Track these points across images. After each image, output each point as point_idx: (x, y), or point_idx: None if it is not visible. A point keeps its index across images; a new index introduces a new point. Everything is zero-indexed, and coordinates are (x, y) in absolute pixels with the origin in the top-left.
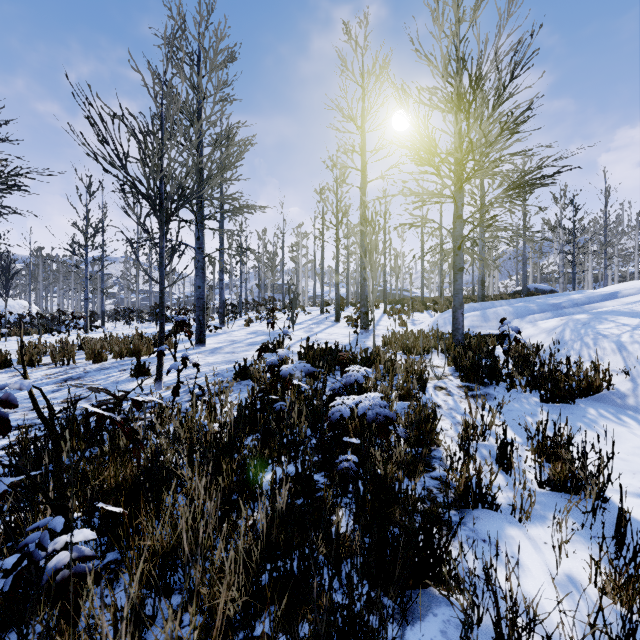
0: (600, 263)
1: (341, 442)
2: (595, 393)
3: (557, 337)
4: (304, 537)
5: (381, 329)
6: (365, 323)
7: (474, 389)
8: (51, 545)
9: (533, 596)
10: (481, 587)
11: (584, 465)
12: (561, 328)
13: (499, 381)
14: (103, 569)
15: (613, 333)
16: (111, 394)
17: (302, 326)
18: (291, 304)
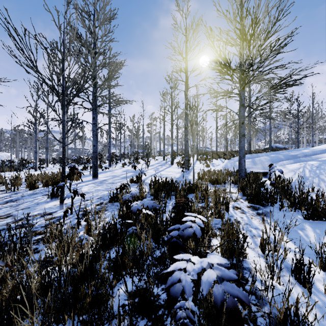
0: (309, 133)
1: None
2: None
3: (300, 174)
4: None
5: (196, 169)
6: (187, 165)
7: (258, 209)
8: None
9: None
10: None
11: None
12: (302, 169)
13: (273, 203)
14: None
15: None
16: None
17: (153, 167)
18: (147, 155)
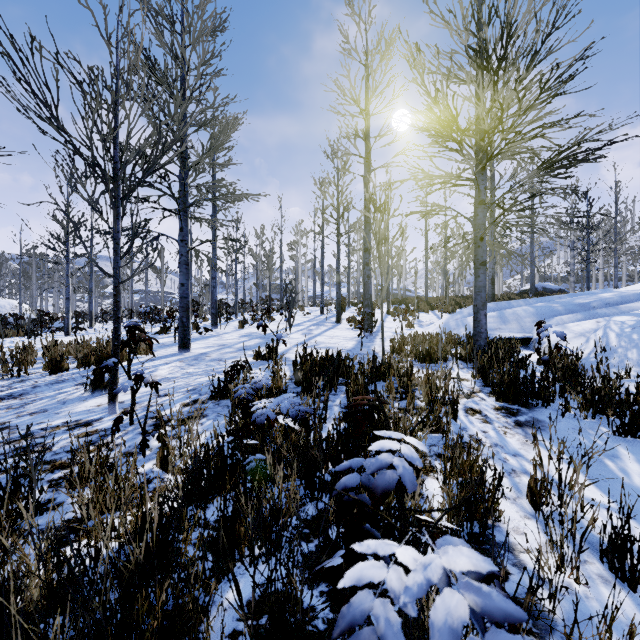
0: (609, 262)
1: None
2: None
3: (599, 343)
4: None
5: (386, 331)
6: (369, 325)
7: (517, 413)
8: None
9: None
10: None
11: None
12: (602, 332)
13: (548, 402)
14: None
15: None
16: None
17: (300, 328)
18: (288, 304)
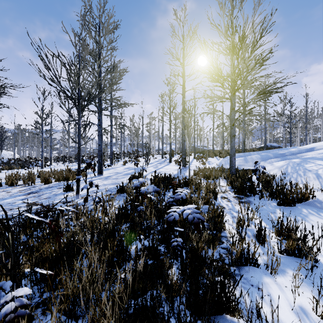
0: (303, 132)
1: (173, 230)
2: (305, 201)
3: (284, 171)
4: (153, 286)
5: (192, 166)
6: (184, 163)
7: (242, 198)
8: (4, 298)
9: (282, 320)
10: (254, 318)
11: (304, 242)
12: (286, 166)
13: (255, 194)
14: (41, 303)
15: (313, 169)
16: (44, 206)
17: (152, 165)
18: (146, 153)
